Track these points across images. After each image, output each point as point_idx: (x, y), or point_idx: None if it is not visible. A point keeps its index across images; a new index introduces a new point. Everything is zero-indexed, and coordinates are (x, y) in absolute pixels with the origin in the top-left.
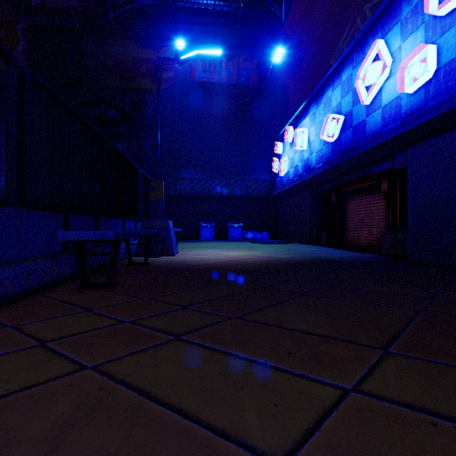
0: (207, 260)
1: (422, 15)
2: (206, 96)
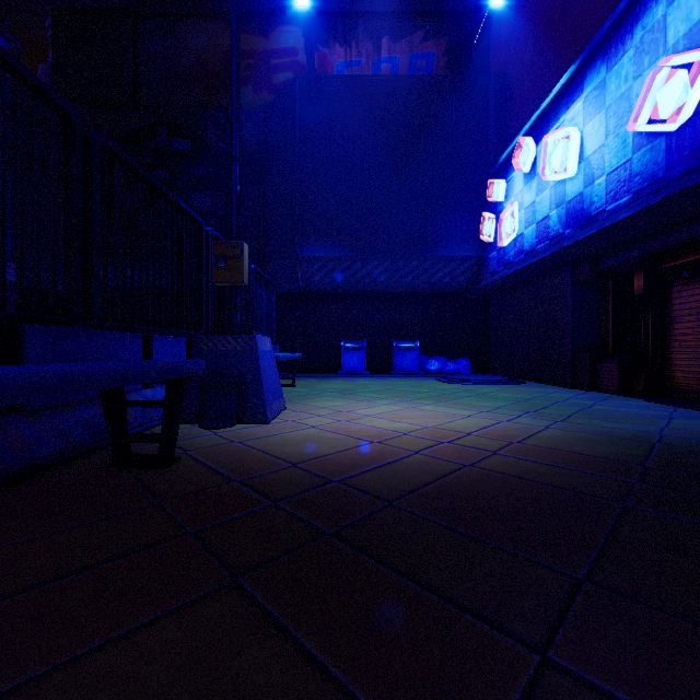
0: (348, 444)
1: None
2: (351, 102)
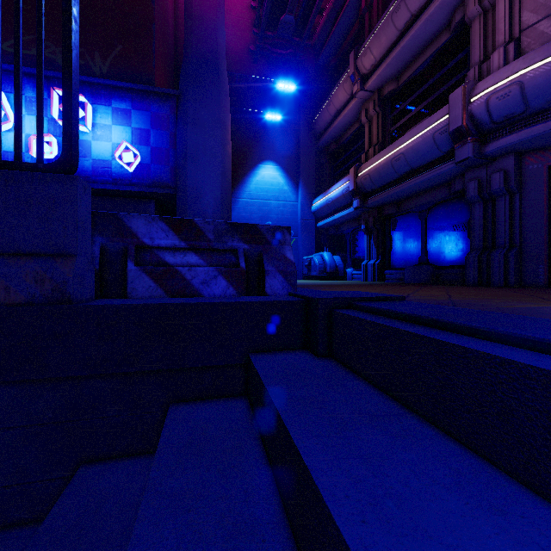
0: None
1: (46, 110)
2: None
